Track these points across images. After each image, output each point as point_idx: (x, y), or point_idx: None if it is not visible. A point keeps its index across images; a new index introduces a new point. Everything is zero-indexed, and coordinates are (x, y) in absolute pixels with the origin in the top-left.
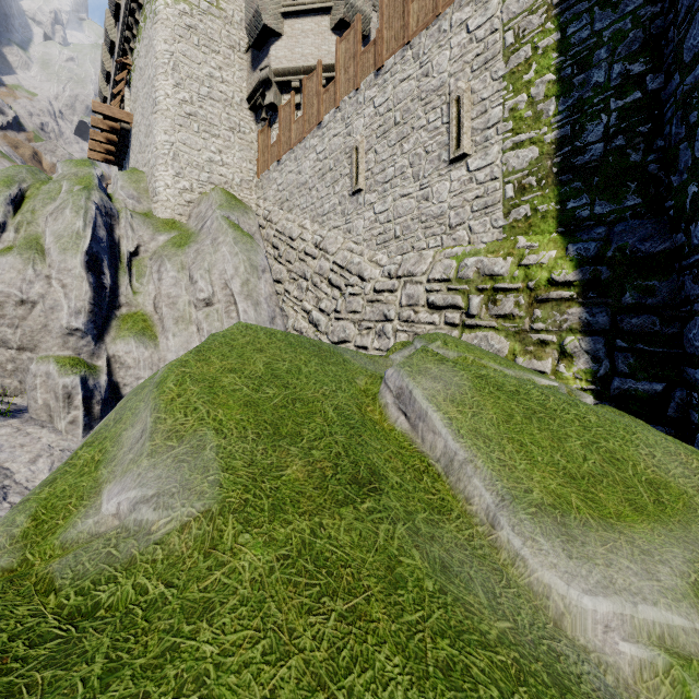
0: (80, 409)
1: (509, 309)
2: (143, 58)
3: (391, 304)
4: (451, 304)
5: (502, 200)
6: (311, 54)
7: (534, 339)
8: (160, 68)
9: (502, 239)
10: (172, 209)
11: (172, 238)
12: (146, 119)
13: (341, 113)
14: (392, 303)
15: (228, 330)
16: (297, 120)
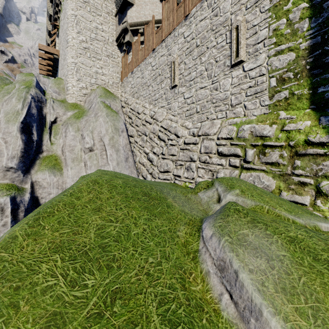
0: (9, 217)
1: (275, 159)
2: (63, 20)
3: (194, 151)
4: (233, 153)
5: (268, 88)
6: (149, 14)
7: (295, 180)
8: (69, 23)
9: (268, 113)
10: (75, 98)
11: (74, 113)
12: (64, 51)
13: (165, 43)
14: (195, 151)
15: (78, 186)
16: (141, 49)
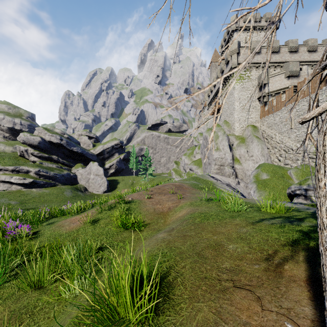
0: (234, 175)
1: None
2: (228, 94)
3: (299, 156)
4: (313, 157)
5: None
6: (278, 86)
7: None
8: (235, 100)
9: None
10: (238, 132)
11: (240, 141)
12: (230, 110)
13: (287, 108)
14: (300, 156)
15: (266, 164)
16: (273, 107)
